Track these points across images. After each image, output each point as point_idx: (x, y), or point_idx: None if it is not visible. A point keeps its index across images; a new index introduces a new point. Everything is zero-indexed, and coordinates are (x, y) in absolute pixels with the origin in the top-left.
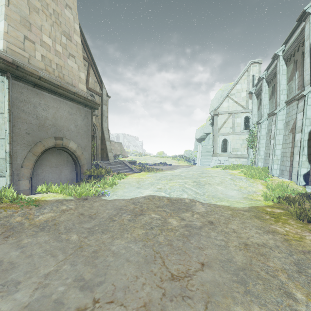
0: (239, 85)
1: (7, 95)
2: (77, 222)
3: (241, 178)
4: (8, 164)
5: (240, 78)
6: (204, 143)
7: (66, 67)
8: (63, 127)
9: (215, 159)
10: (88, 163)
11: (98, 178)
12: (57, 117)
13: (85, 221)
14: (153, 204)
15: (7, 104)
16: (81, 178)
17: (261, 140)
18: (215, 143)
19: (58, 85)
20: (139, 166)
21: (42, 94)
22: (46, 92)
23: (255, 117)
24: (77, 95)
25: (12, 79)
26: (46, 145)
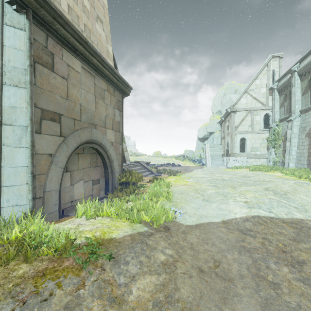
0: (259, 80)
1: (27, 49)
2: (219, 300)
3: (308, 183)
4: (29, 171)
5: (260, 73)
6: (207, 142)
7: (94, 33)
8: (96, 115)
9: (232, 159)
10: (119, 165)
11: (135, 185)
12: (89, 100)
13: (225, 292)
14: (282, 235)
15: (27, 65)
16: (115, 186)
17: (293, 138)
18: (232, 142)
19: (93, 52)
20: (155, 168)
21: (73, 60)
22: (78, 59)
23: (277, 115)
24: (112, 71)
25: (34, 24)
26: (78, 139)
